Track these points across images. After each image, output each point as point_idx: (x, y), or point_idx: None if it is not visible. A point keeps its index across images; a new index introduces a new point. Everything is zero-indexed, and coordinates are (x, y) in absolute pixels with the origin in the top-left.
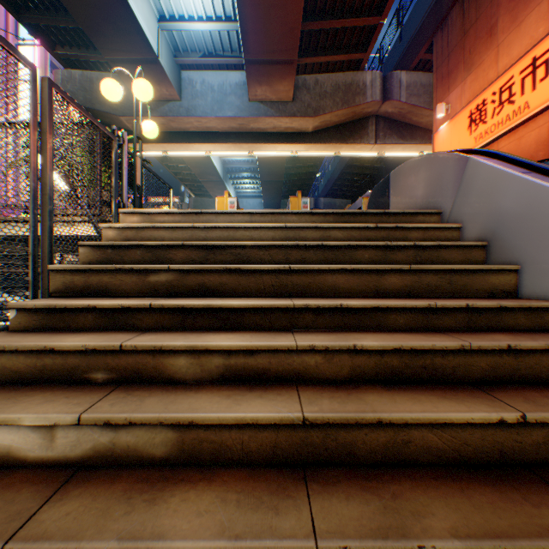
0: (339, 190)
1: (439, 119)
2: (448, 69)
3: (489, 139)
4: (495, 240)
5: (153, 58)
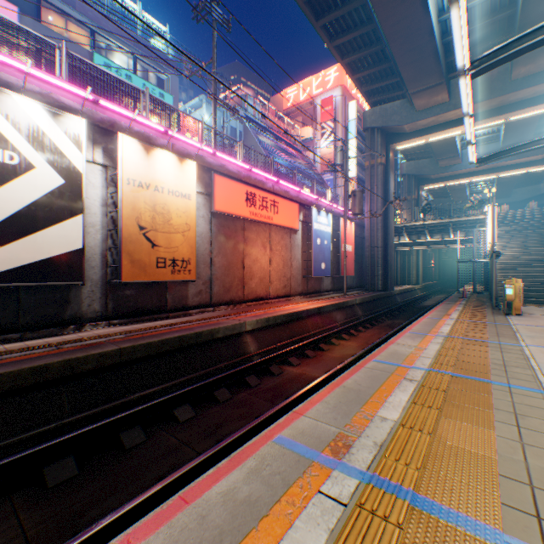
0: None
1: None
2: None
3: None
4: None
5: (456, 156)
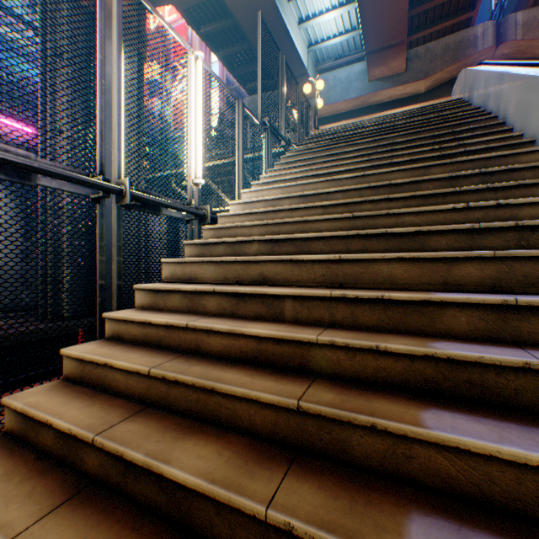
0: None
1: None
2: None
3: None
4: (468, 98)
5: (304, 73)
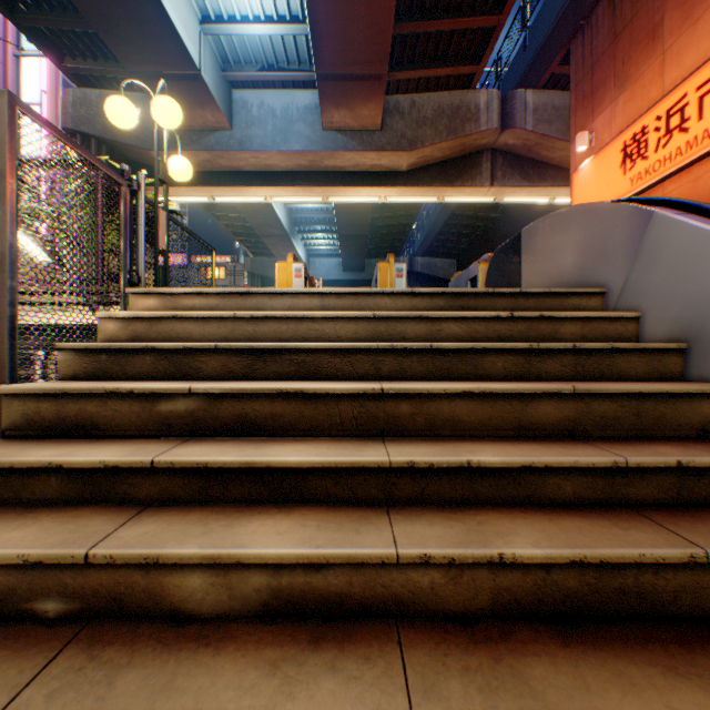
0: (441, 247)
1: (579, 154)
2: (592, 86)
3: (651, 181)
4: (702, 342)
5: (194, 73)
